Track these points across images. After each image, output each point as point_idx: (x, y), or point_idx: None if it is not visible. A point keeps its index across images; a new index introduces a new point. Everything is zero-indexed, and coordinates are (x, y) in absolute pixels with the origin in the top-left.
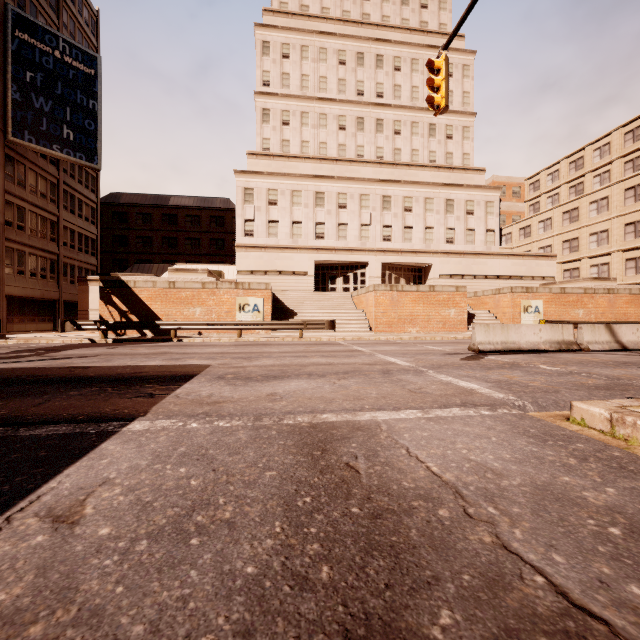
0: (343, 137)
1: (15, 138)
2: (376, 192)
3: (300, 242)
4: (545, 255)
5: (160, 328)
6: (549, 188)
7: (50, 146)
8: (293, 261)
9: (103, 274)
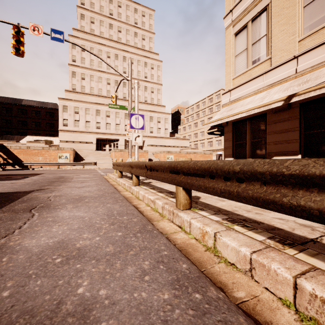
0: (109, 87)
1: None
2: (122, 111)
3: (89, 130)
4: (186, 139)
5: (24, 165)
6: (191, 113)
7: None
8: (86, 137)
9: None
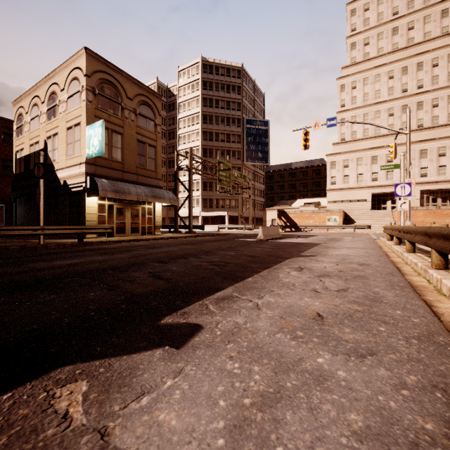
0: (391, 120)
1: (246, 162)
2: (415, 149)
3: (362, 184)
4: None
5: (299, 227)
6: None
7: (255, 161)
8: (358, 194)
9: (270, 206)
